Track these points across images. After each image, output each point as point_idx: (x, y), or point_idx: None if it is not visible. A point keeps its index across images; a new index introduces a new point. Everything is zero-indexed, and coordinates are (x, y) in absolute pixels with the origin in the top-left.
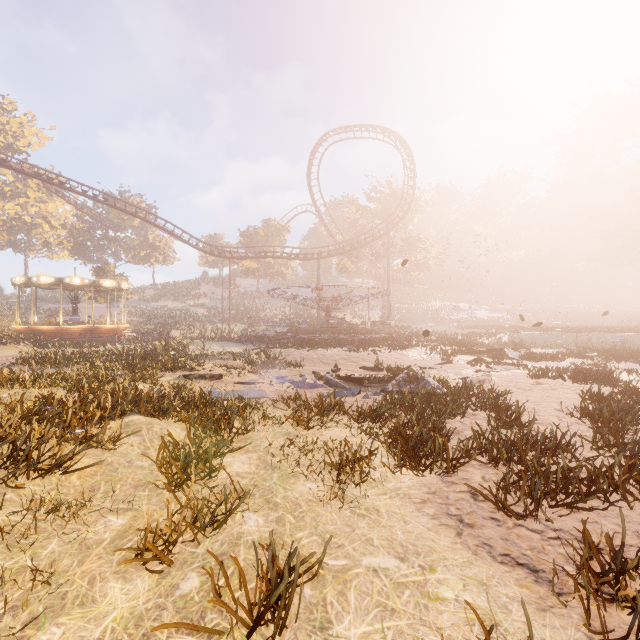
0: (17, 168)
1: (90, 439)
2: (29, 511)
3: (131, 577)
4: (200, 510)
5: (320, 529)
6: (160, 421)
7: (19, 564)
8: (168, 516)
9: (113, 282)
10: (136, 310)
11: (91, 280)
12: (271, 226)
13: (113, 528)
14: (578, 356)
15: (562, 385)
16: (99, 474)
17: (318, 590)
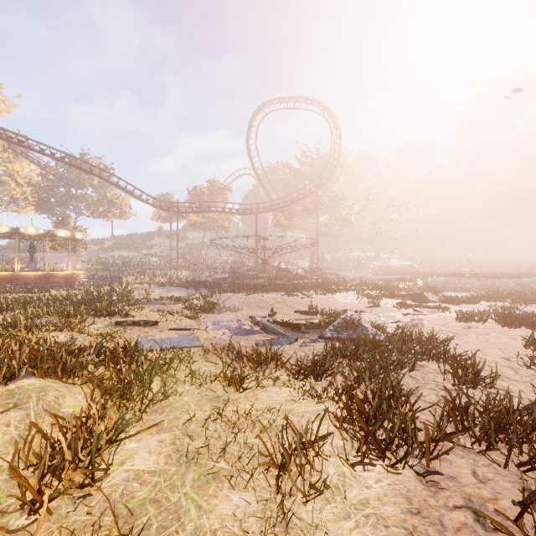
0: None
1: None
2: None
3: None
4: None
5: None
6: (60, 385)
7: None
8: None
9: (67, 232)
10: (95, 259)
11: (45, 230)
12: (215, 186)
13: None
14: (490, 299)
15: (493, 329)
16: None
17: None
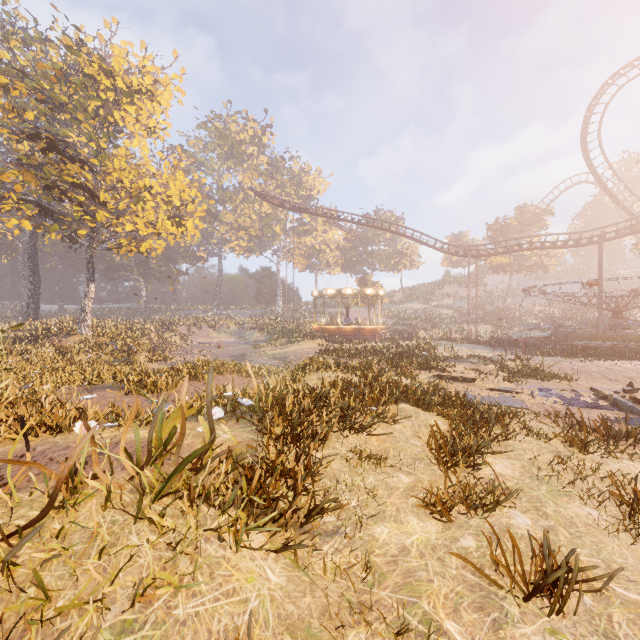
0: (313, 213)
1: (379, 415)
2: (354, 453)
3: (422, 519)
4: (470, 491)
5: (603, 555)
6: (424, 412)
7: (356, 482)
8: (444, 487)
9: (373, 290)
10: (388, 312)
11: (358, 290)
12: (527, 212)
13: (403, 482)
14: None
15: None
16: (388, 442)
17: (601, 605)
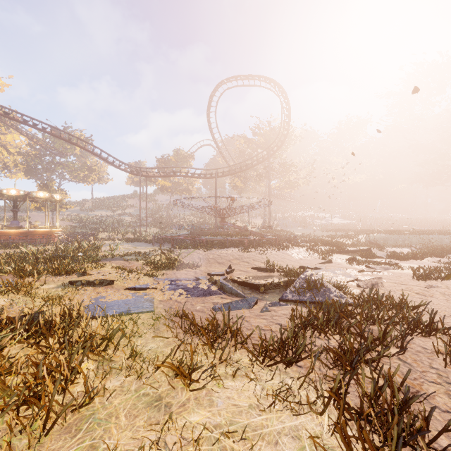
0: None
1: None
2: None
3: None
4: None
5: None
6: None
7: None
8: None
9: (46, 194)
10: (75, 217)
11: (26, 191)
12: (180, 154)
13: None
14: (433, 255)
15: None
16: None
17: None
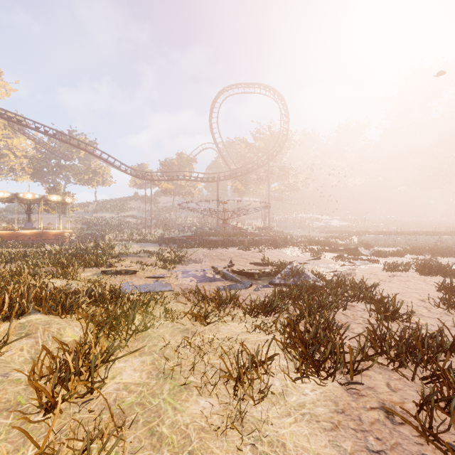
0: None
1: None
2: None
3: None
4: None
5: None
6: (61, 320)
7: None
8: None
9: (59, 197)
10: (81, 219)
11: (40, 195)
12: (183, 158)
13: None
14: (413, 253)
15: (413, 277)
16: None
17: None
